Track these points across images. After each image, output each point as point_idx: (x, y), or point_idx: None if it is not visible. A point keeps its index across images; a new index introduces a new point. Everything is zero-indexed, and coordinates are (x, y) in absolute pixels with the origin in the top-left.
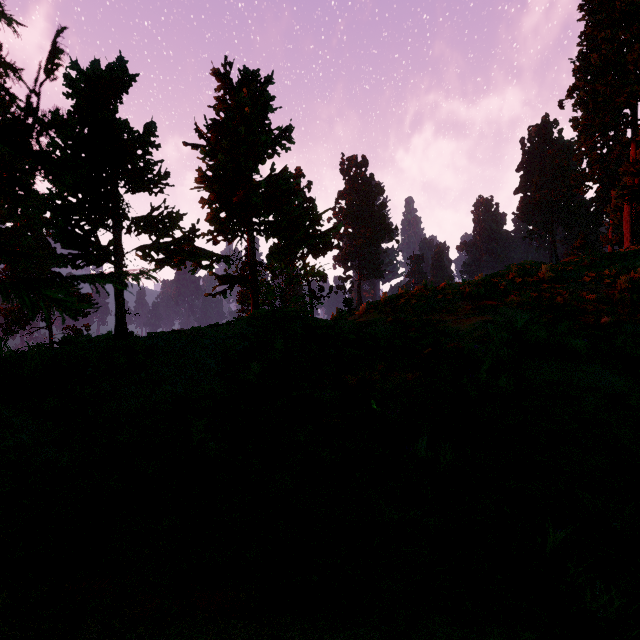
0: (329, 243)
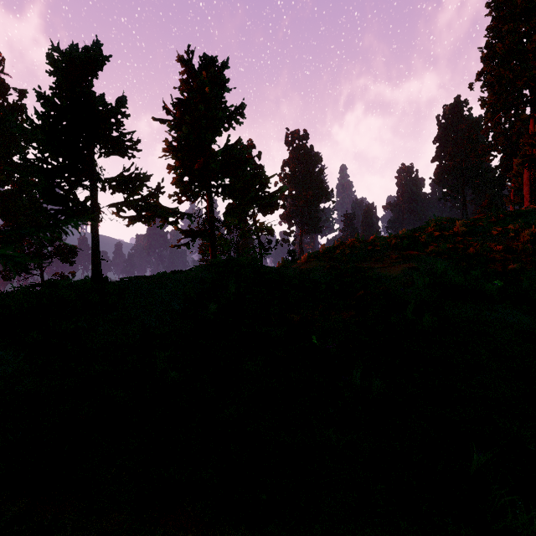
0: (276, 203)
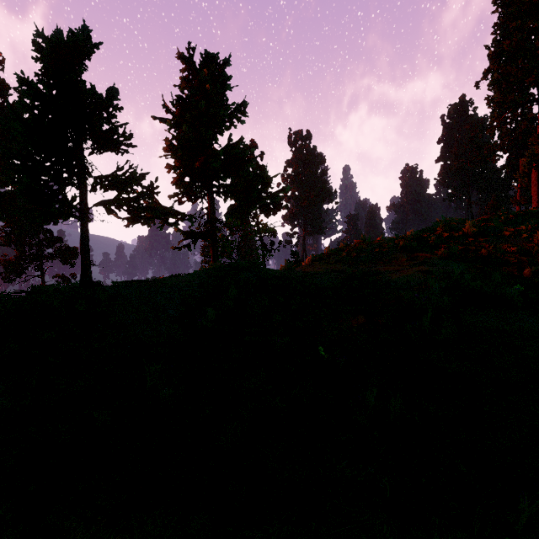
0: (278, 204)
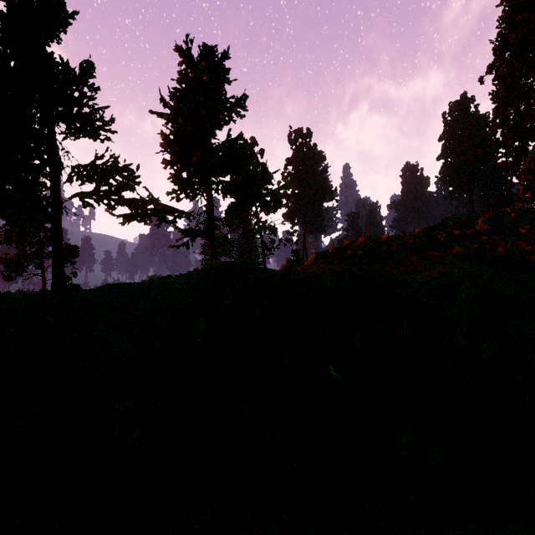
0: (279, 202)
